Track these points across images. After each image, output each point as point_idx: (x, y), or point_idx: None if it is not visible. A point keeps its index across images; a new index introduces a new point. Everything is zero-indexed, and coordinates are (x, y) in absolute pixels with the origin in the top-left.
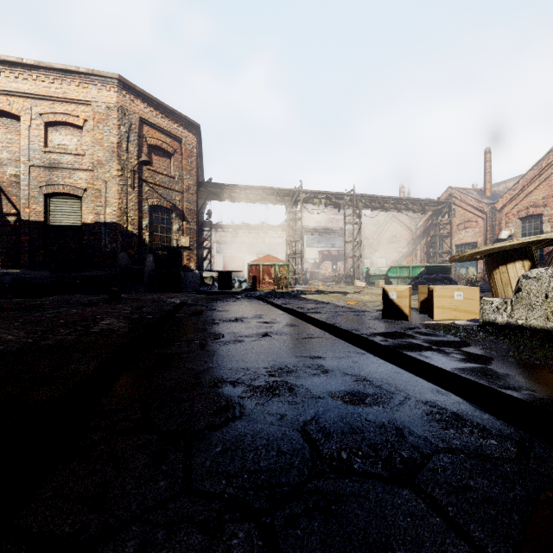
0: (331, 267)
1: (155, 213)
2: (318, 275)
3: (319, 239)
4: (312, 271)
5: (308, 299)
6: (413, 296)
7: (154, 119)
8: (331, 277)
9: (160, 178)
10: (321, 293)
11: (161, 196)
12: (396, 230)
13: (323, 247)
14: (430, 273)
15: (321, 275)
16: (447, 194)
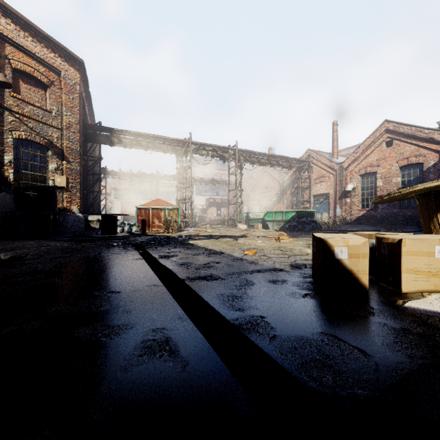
0: (216, 212)
1: (24, 149)
2: (205, 218)
3: (206, 189)
4: (200, 216)
5: (197, 246)
6: (304, 240)
7: (21, 40)
8: (216, 221)
9: (30, 109)
10: (211, 238)
11: (31, 130)
12: (267, 182)
13: (209, 195)
14: (300, 217)
15: (208, 218)
16: (307, 155)
